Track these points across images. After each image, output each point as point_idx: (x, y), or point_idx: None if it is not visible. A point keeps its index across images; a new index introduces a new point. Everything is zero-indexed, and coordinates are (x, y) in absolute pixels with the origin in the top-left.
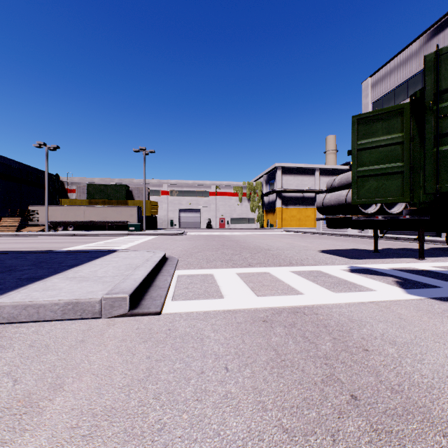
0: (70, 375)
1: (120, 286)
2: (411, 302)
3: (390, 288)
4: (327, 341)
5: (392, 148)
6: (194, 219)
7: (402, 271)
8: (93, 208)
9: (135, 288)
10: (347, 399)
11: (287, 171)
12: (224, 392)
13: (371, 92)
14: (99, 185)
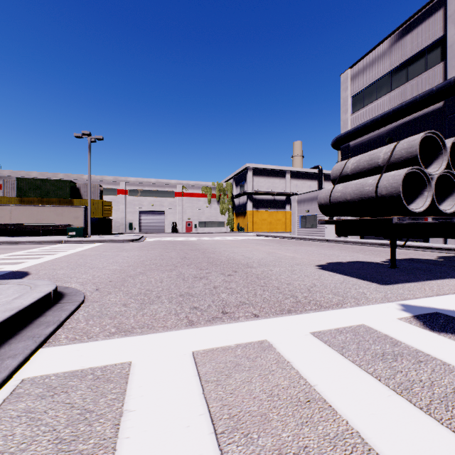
0: None
1: None
2: None
3: None
4: None
5: None
6: (157, 222)
7: None
8: (23, 208)
9: None
10: None
11: (258, 173)
12: None
13: (351, 85)
14: (33, 180)
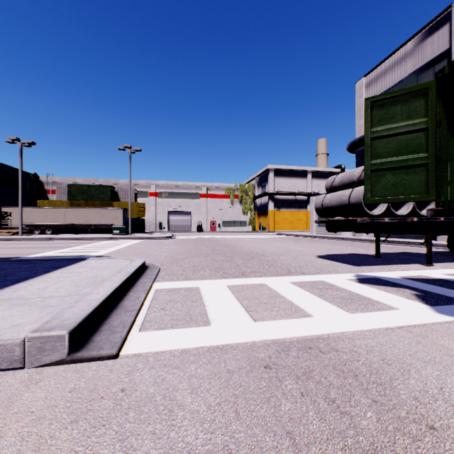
0: None
1: (62, 315)
2: (449, 326)
3: (414, 305)
4: (367, 408)
5: (414, 136)
6: (184, 222)
7: (416, 281)
8: (74, 210)
9: (84, 317)
10: None
11: (279, 174)
12: None
13: (365, 92)
14: (81, 186)
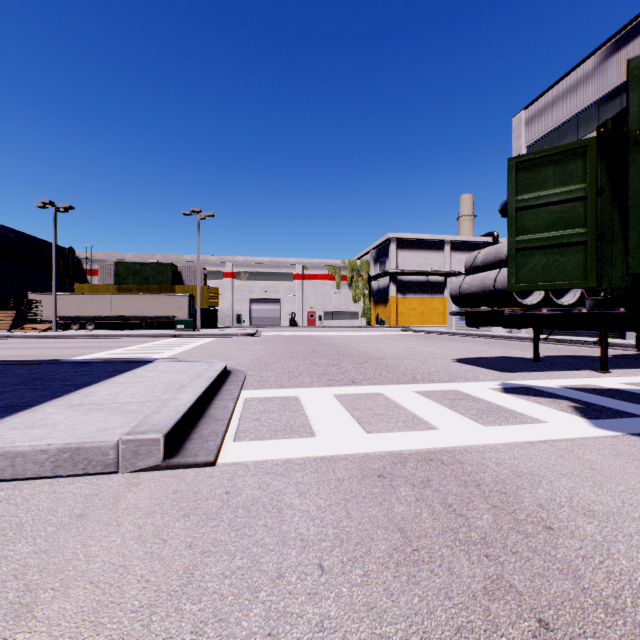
0: (49, 585)
1: (150, 420)
2: (604, 440)
3: (568, 418)
4: (484, 511)
5: (569, 207)
6: (271, 313)
7: (579, 391)
8: (124, 298)
9: (175, 422)
10: (533, 628)
11: (404, 245)
12: (317, 617)
13: (525, 132)
14: (132, 264)
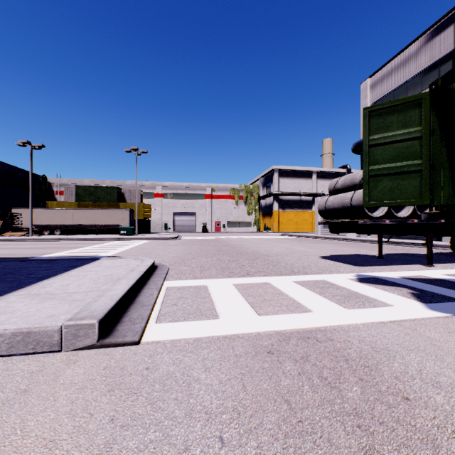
0: None
1: (89, 307)
2: (438, 320)
3: (409, 302)
4: (353, 384)
5: (409, 144)
6: (189, 222)
7: (414, 281)
8: (82, 211)
9: (109, 309)
10: None
11: (284, 174)
12: None
13: (370, 93)
14: (88, 187)
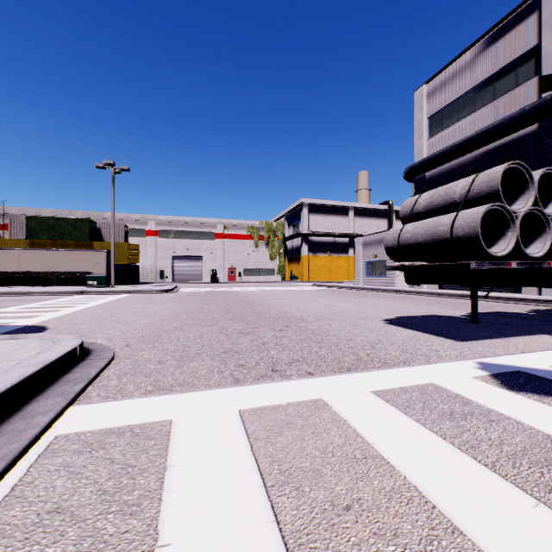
0: None
1: None
2: None
3: None
4: None
5: None
6: (193, 269)
7: None
8: (34, 253)
9: None
10: None
11: (315, 210)
12: None
13: (427, 104)
14: (46, 219)
